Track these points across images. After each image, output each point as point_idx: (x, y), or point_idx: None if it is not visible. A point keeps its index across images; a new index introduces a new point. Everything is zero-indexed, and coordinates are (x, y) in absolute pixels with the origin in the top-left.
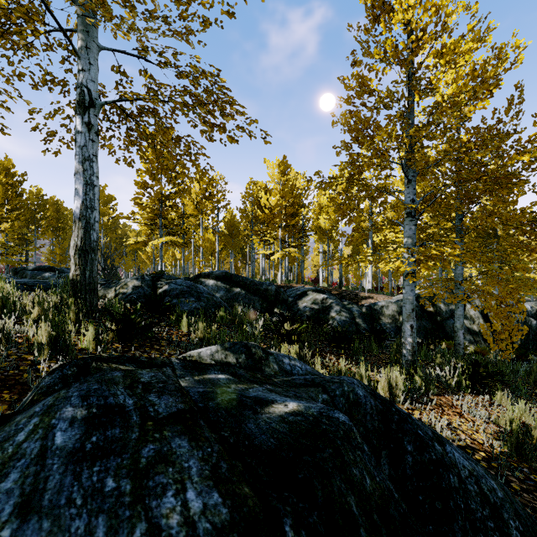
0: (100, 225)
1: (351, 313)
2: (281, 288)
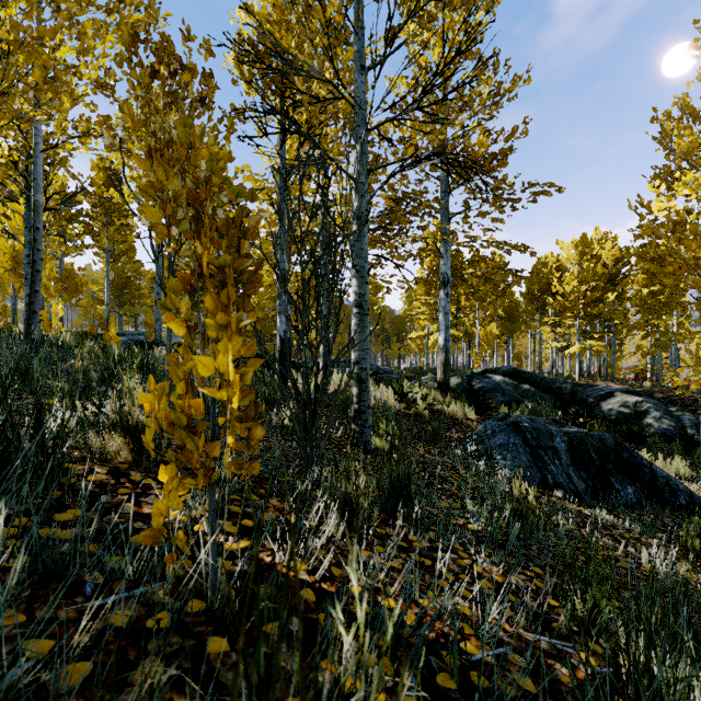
0: (371, 315)
1: (678, 421)
2: (578, 386)
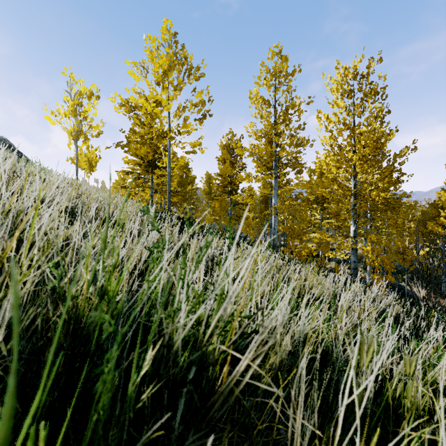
0: None
1: None
2: None
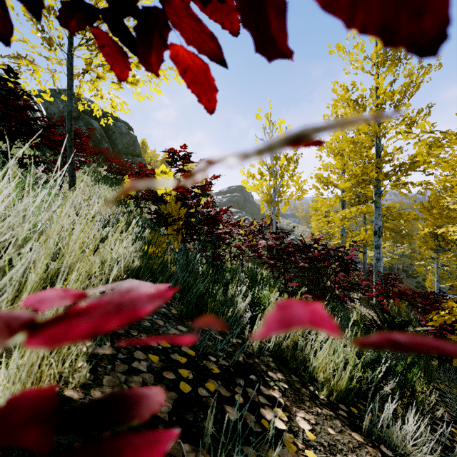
0: None
1: None
2: None
